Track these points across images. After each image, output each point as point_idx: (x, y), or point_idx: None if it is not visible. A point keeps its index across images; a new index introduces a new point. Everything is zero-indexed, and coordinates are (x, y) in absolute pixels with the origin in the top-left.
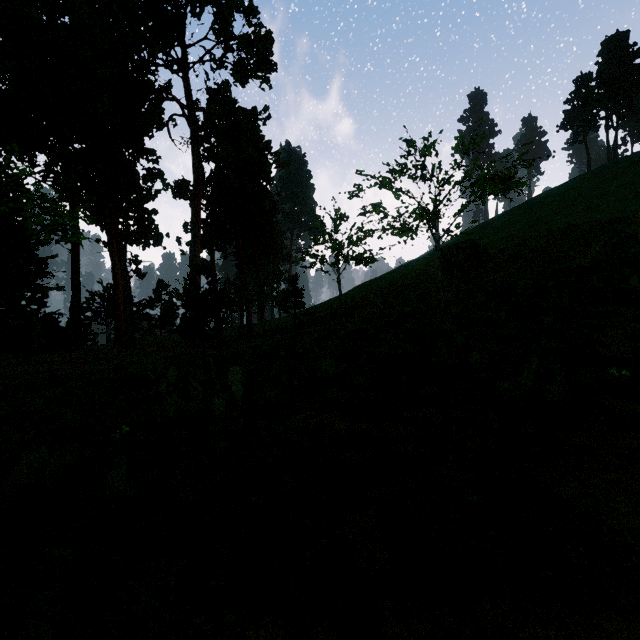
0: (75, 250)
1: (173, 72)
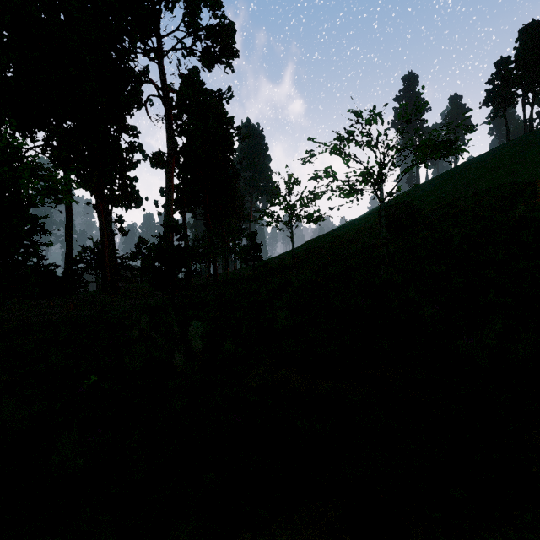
0: (69, 212)
1: (150, 59)
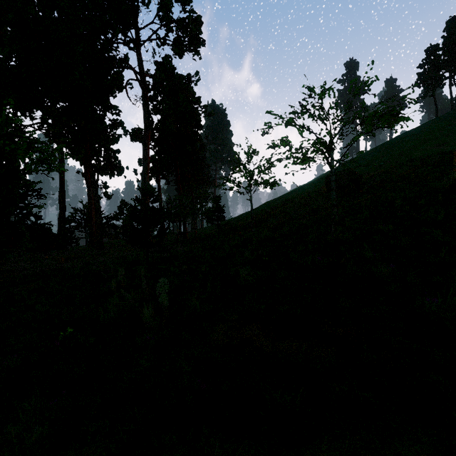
0: (61, 179)
1: (129, 48)
